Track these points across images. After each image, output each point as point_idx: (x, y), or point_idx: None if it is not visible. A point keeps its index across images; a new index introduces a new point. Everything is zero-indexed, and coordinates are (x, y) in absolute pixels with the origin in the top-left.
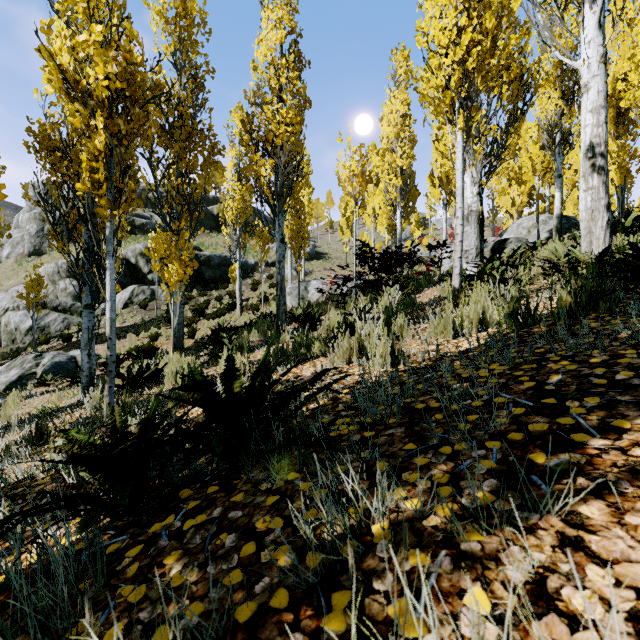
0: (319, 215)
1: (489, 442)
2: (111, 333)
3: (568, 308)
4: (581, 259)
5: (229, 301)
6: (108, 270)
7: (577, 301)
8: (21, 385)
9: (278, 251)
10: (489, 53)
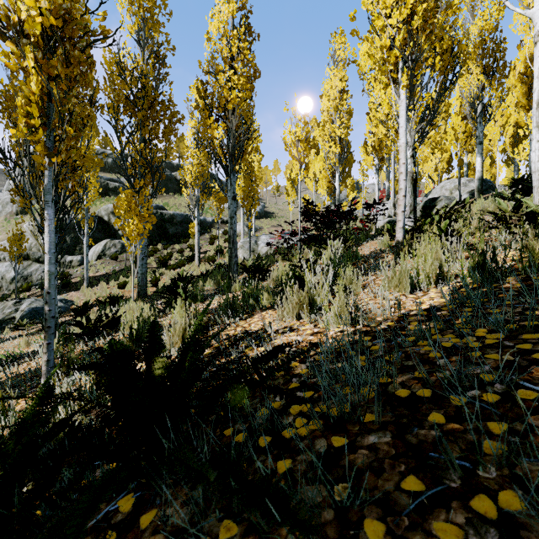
0: (268, 180)
1: None
2: (50, 287)
3: None
4: (537, 210)
5: (189, 253)
6: (46, 221)
7: None
8: (1, 329)
9: (230, 208)
10: (432, 13)
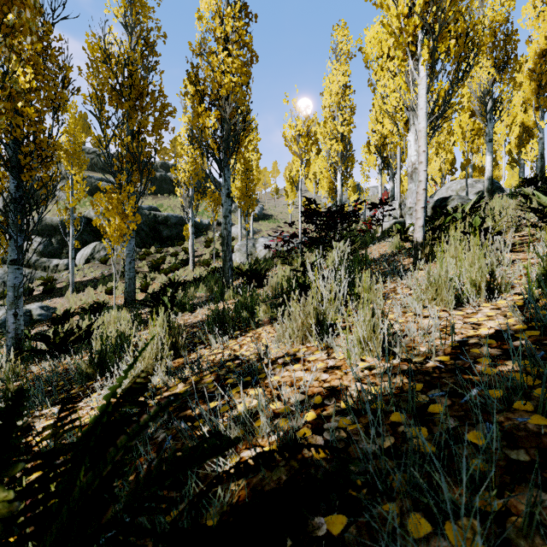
0: (266, 182)
1: None
2: None
3: None
4: None
5: (184, 257)
6: None
7: None
8: None
9: (224, 206)
10: None
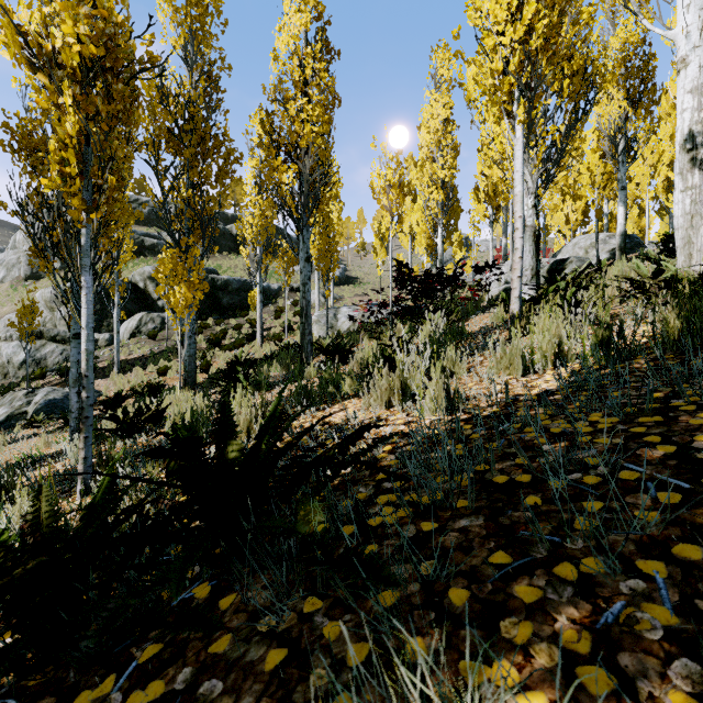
0: (350, 235)
1: (642, 561)
2: (87, 369)
3: (677, 337)
4: (679, 276)
5: (249, 330)
6: (84, 289)
7: (690, 328)
8: (9, 426)
9: (303, 272)
10: (556, 30)
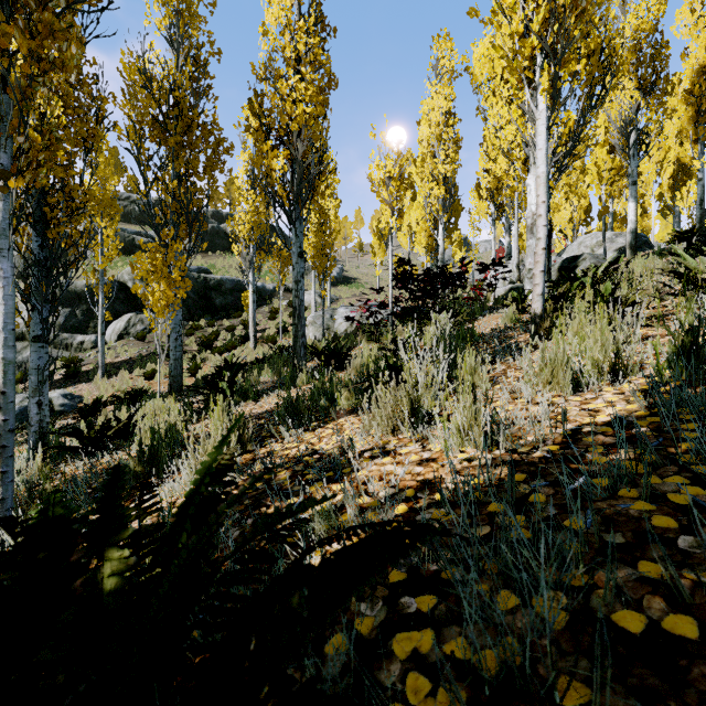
0: (347, 235)
1: None
2: (5, 384)
3: None
4: None
5: (242, 332)
6: None
7: None
8: None
9: (295, 268)
10: None
